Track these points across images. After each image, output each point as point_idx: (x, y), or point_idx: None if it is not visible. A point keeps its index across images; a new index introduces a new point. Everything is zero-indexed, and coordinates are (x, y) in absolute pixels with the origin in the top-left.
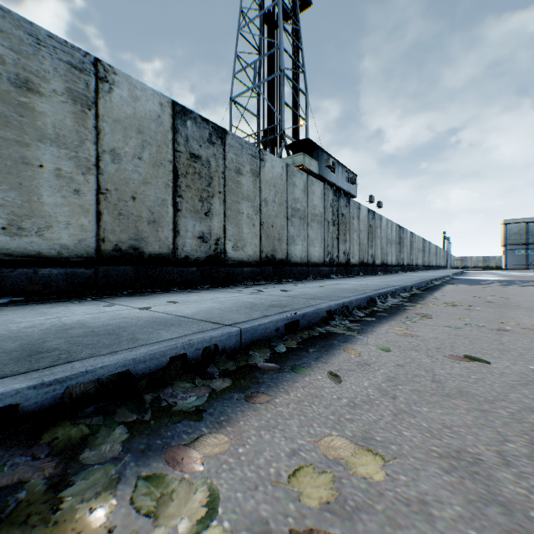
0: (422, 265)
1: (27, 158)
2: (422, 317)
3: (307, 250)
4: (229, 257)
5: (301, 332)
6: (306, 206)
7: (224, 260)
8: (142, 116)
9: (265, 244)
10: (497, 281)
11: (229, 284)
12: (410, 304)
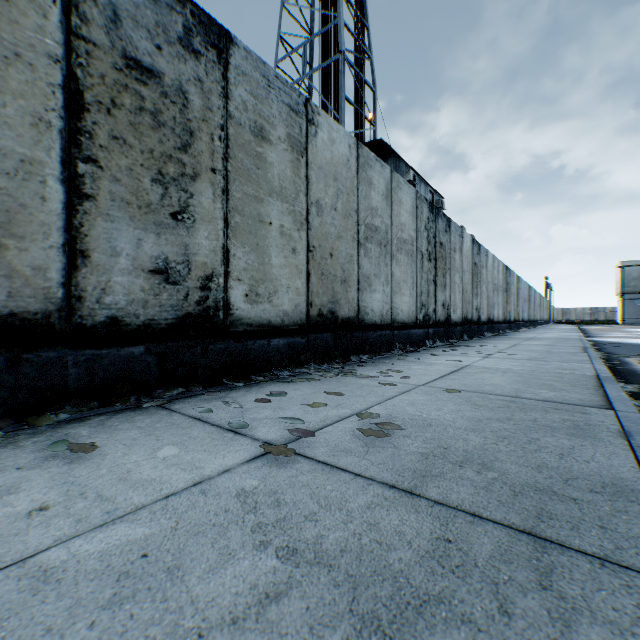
0: (527, 320)
1: None
2: None
3: (391, 301)
4: (236, 317)
5: None
6: (389, 224)
7: (226, 325)
8: None
9: (318, 289)
10: None
11: (234, 378)
12: None
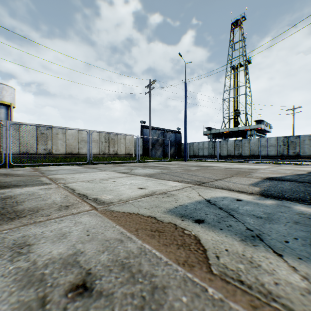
0: None
1: (303, 147)
2: None
3: None
4: None
5: None
6: None
7: None
8: None
9: None
10: None
11: None
12: None
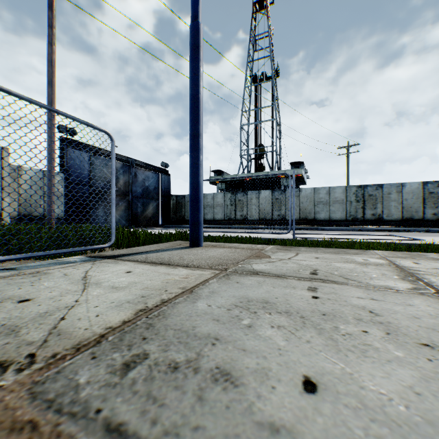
0: None
1: (389, 205)
2: None
3: None
4: None
5: (429, 232)
6: None
7: None
8: (412, 189)
9: None
10: None
11: None
12: None
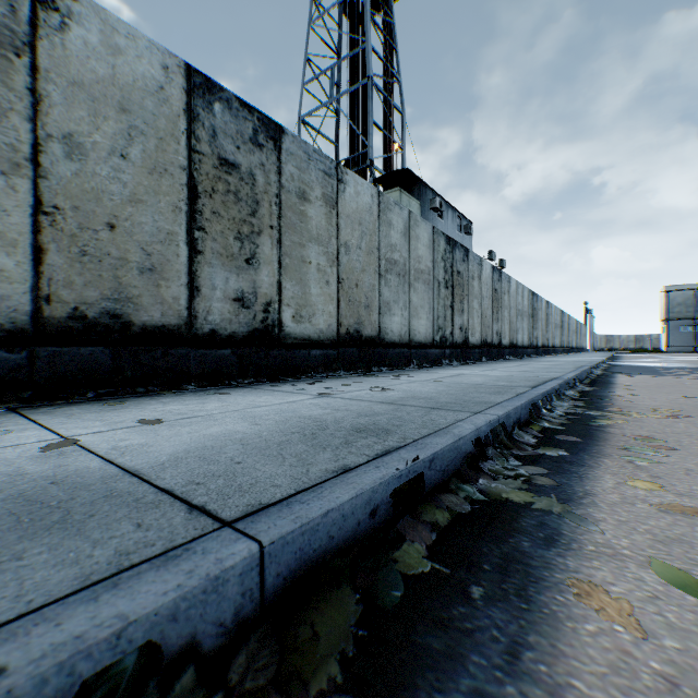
0: (560, 347)
1: None
2: (653, 447)
3: (409, 324)
4: (286, 332)
5: (430, 505)
6: (407, 257)
7: (279, 338)
8: (128, 83)
9: (346, 312)
10: (682, 369)
11: (286, 376)
12: (599, 414)
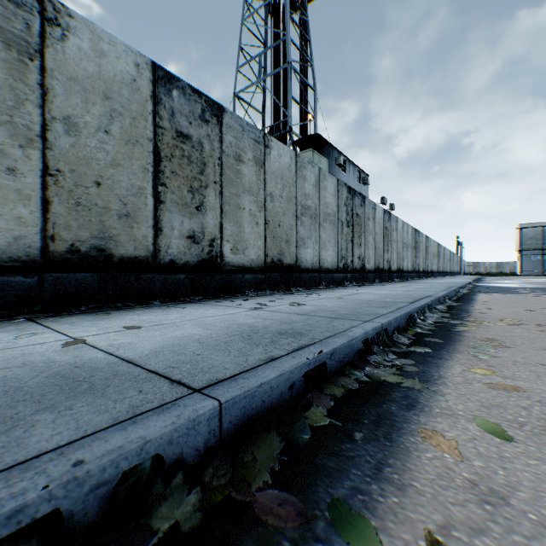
0: (437, 271)
1: None
2: (494, 346)
3: (319, 254)
4: (226, 261)
5: (330, 384)
6: (318, 204)
7: (221, 266)
8: (110, 77)
9: (271, 246)
10: (529, 289)
11: (226, 294)
12: (459, 323)
